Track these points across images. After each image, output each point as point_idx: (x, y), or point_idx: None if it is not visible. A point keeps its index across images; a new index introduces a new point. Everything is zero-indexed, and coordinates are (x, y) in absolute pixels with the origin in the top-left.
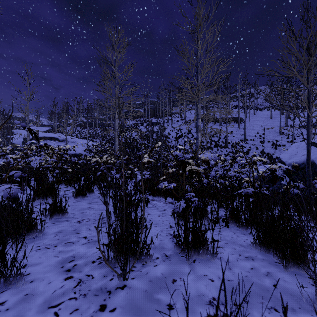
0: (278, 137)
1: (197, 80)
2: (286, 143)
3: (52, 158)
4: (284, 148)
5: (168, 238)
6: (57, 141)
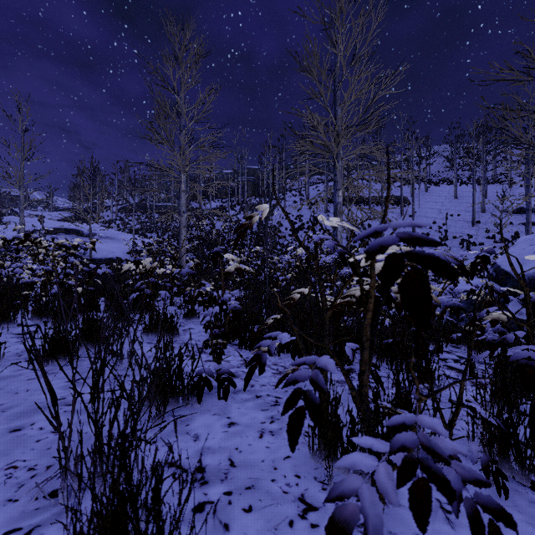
0: (469, 230)
1: (335, 117)
2: (485, 241)
3: (42, 265)
4: (482, 248)
5: None
6: (79, 237)
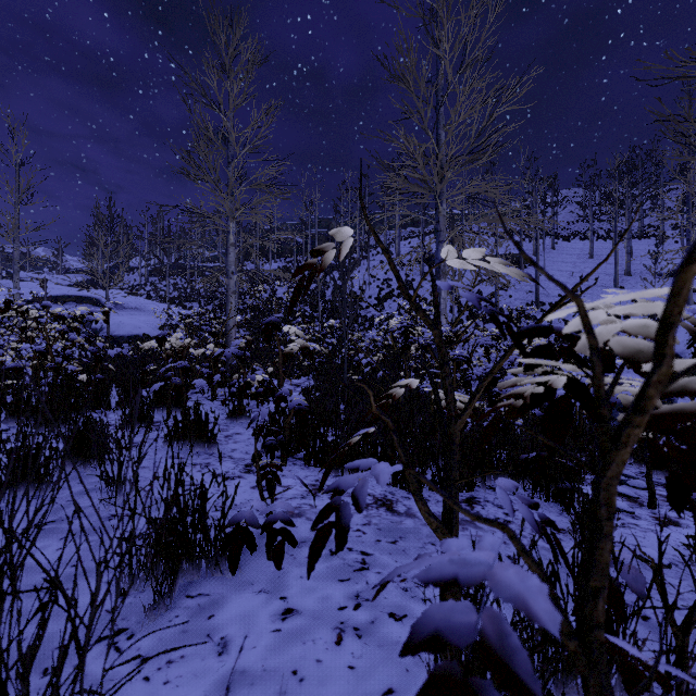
0: None
1: (437, 144)
2: None
3: (31, 343)
4: None
5: None
6: (96, 307)
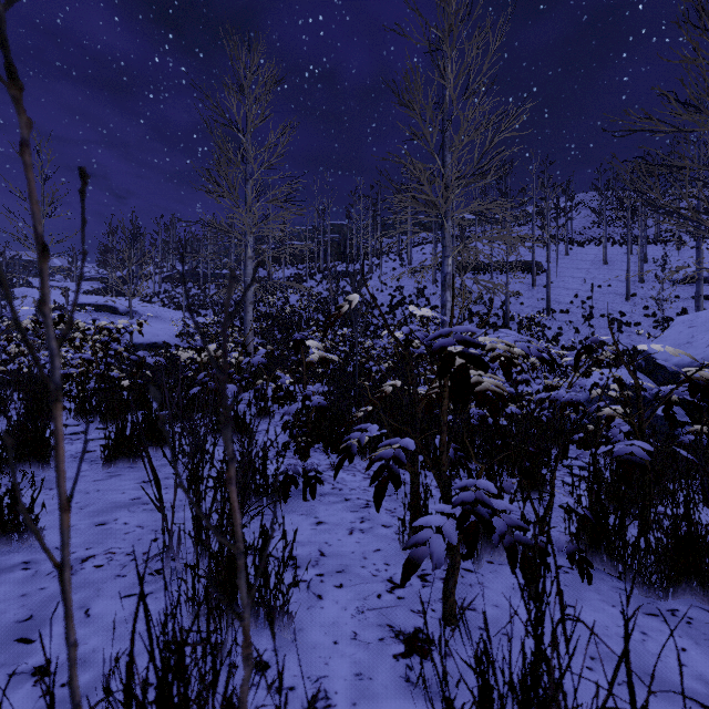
0: (622, 305)
1: (443, 165)
2: (643, 320)
3: (79, 353)
4: (638, 330)
5: (388, 663)
6: (114, 315)
